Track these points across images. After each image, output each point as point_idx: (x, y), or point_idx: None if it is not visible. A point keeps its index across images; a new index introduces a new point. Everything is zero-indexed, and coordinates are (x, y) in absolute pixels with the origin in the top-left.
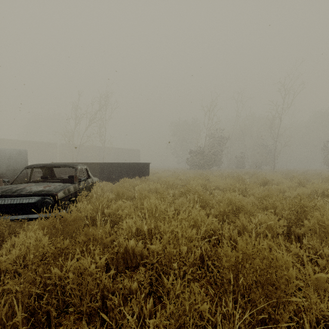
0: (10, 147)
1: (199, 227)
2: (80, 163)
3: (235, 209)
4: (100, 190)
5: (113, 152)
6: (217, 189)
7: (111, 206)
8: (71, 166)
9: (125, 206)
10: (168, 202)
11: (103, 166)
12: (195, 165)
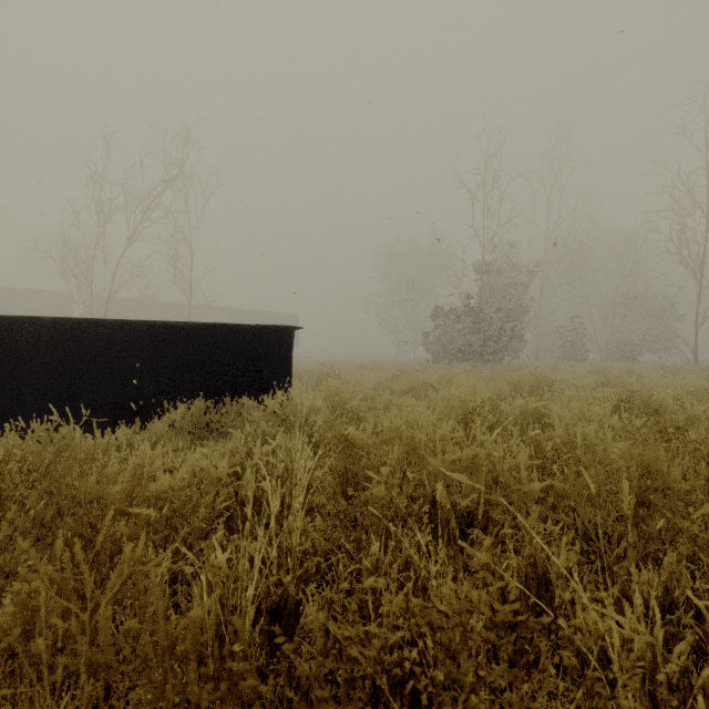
0: None
1: None
2: None
3: None
4: None
5: (230, 320)
6: None
7: None
8: None
9: None
10: None
11: (15, 339)
12: (450, 350)
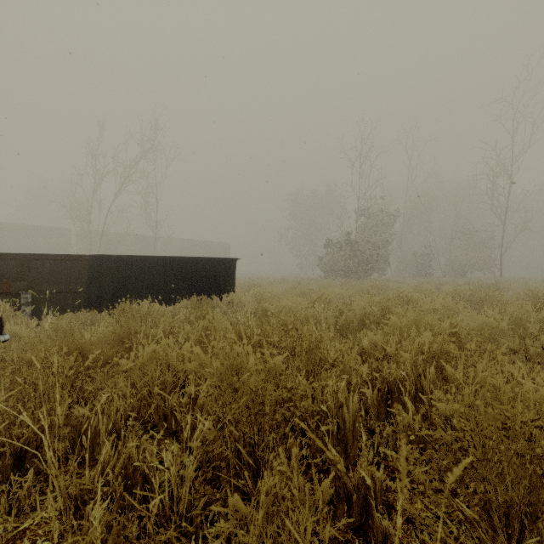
0: None
1: None
2: (24, 255)
3: None
4: None
5: (180, 247)
6: None
7: None
8: None
9: None
10: None
11: (100, 266)
12: (336, 270)
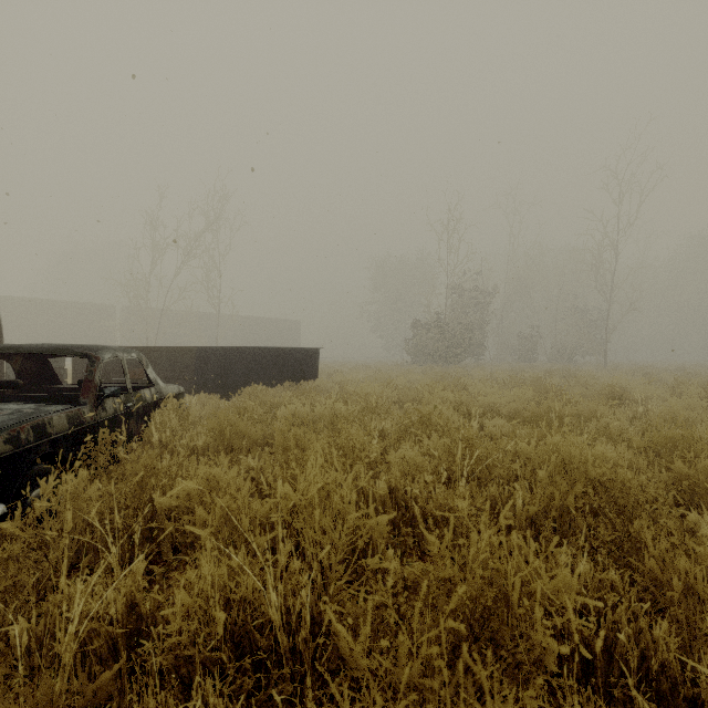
0: (8, 315)
1: (508, 608)
2: (147, 347)
3: (591, 493)
4: (174, 421)
5: (242, 326)
6: (497, 417)
7: (176, 486)
8: (79, 353)
9: (227, 481)
10: (368, 460)
11: (205, 356)
12: (424, 354)
